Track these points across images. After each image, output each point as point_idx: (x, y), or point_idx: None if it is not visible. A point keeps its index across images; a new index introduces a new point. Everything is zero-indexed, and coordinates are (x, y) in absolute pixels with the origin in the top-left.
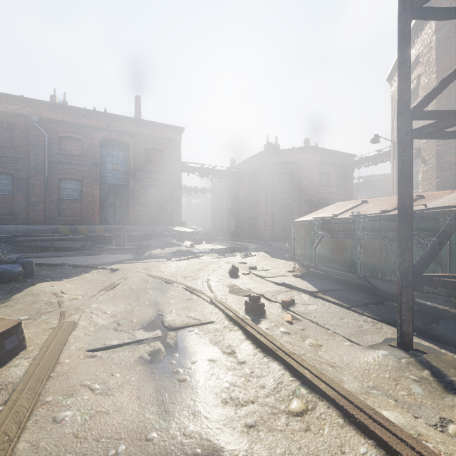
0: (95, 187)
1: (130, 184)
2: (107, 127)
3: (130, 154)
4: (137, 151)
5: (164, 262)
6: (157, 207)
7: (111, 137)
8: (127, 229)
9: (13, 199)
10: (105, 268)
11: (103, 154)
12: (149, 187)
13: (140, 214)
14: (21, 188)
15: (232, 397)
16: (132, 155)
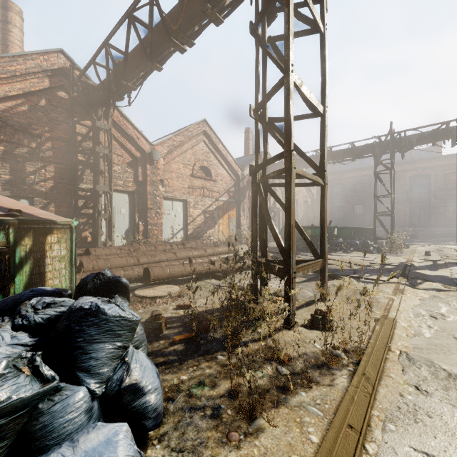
0: (405, 205)
1: (431, 200)
2: (414, 168)
3: (431, 181)
4: (437, 177)
5: (448, 245)
6: (455, 214)
7: (416, 173)
8: (429, 230)
9: (363, 216)
10: (418, 244)
11: (411, 184)
12: (447, 200)
13: (439, 220)
14: (367, 210)
15: (444, 252)
16: (433, 181)
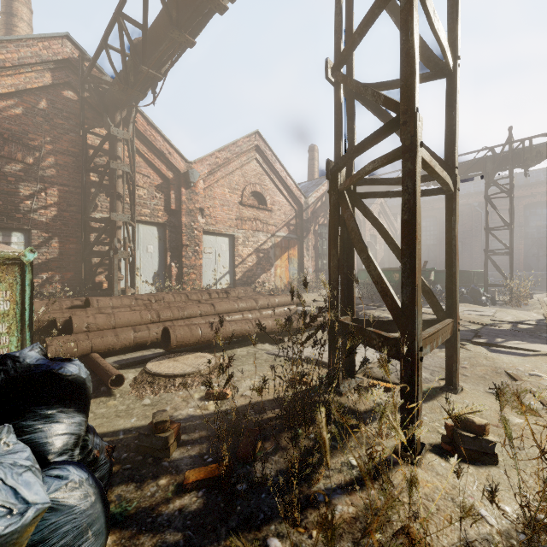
0: (519, 243)
1: None
2: (530, 194)
3: None
4: None
5: None
6: None
7: (534, 200)
8: None
9: (461, 256)
10: (542, 294)
11: (526, 215)
12: None
13: None
14: (466, 249)
15: None
16: None
